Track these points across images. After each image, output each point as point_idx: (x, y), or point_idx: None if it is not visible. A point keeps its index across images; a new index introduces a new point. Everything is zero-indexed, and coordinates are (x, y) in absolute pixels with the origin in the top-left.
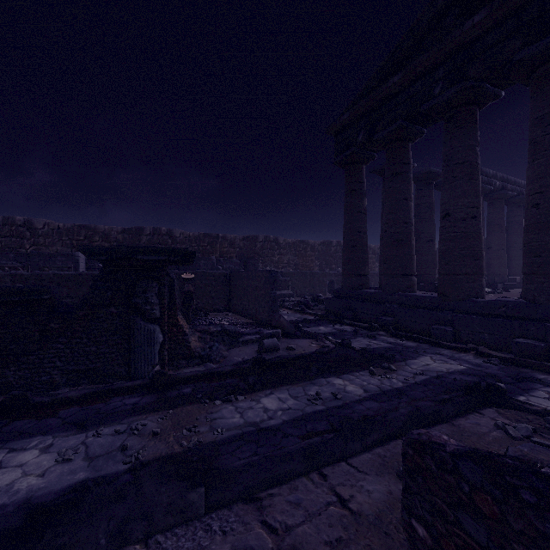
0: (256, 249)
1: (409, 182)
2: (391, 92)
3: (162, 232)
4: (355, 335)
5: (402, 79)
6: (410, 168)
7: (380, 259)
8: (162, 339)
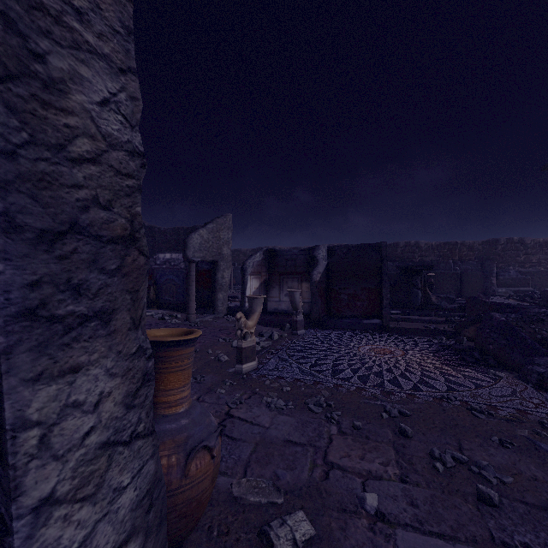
0: (496, 251)
1: None
2: None
3: (411, 244)
4: None
5: None
6: None
7: None
8: (421, 295)
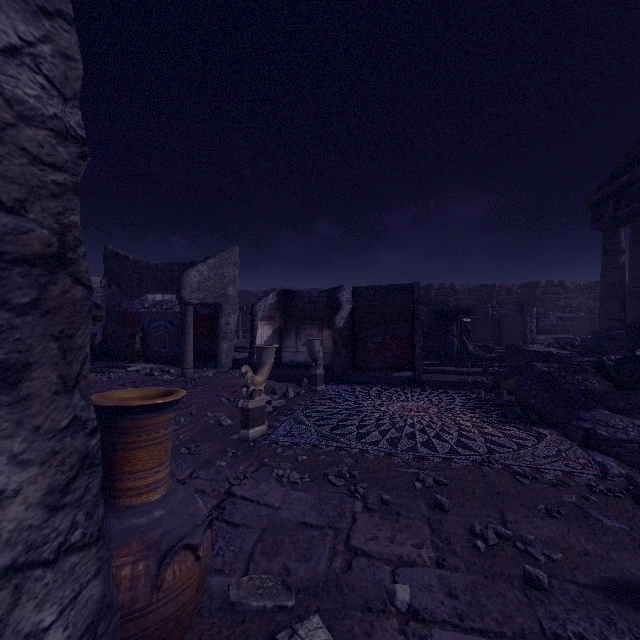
0: (536, 295)
1: None
2: (626, 183)
3: (446, 286)
4: None
5: (629, 178)
6: None
7: None
8: (457, 344)
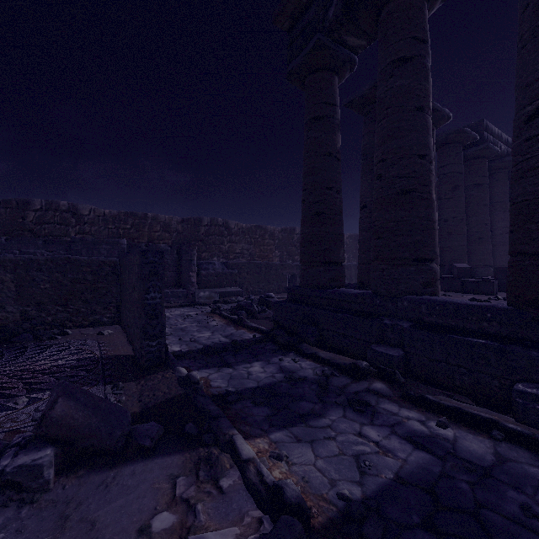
0: (199, 235)
1: (427, 76)
2: None
3: (61, 207)
4: (322, 398)
5: None
6: (428, 49)
7: (360, 239)
8: None
